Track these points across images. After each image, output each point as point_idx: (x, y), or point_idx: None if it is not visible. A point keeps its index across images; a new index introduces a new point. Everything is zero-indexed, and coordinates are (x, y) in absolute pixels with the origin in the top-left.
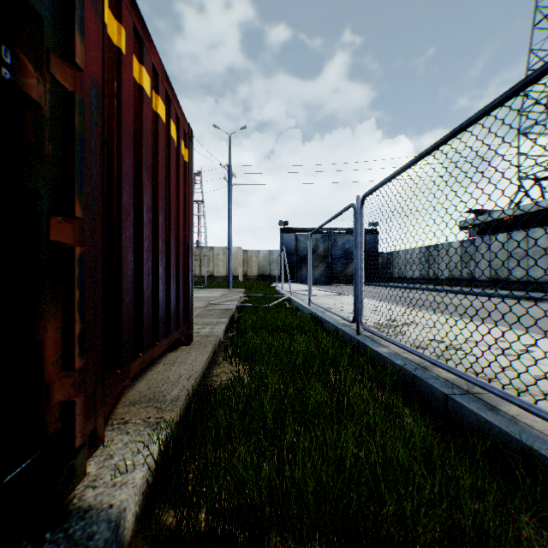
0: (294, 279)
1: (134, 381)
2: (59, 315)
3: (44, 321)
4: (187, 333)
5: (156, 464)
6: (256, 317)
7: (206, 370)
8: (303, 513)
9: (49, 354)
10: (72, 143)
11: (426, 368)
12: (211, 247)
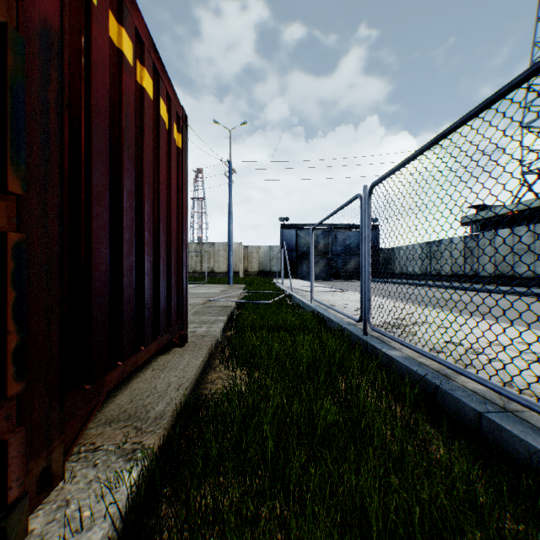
0: (294, 275)
1: (115, 391)
2: None
3: None
4: (181, 334)
5: (122, 517)
6: (256, 314)
7: (200, 375)
8: None
9: None
10: (4, 92)
11: (448, 377)
12: (211, 243)
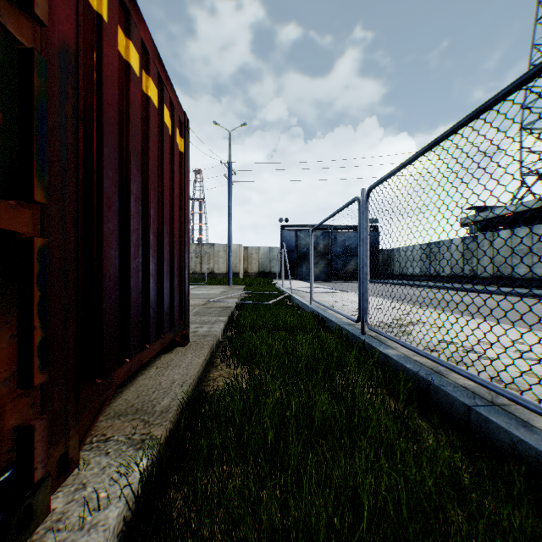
0: (294, 276)
1: (122, 387)
2: (14, 321)
3: None
4: (183, 333)
5: (135, 497)
6: (256, 315)
7: (203, 373)
8: None
9: None
10: (30, 111)
11: (441, 374)
12: (211, 244)
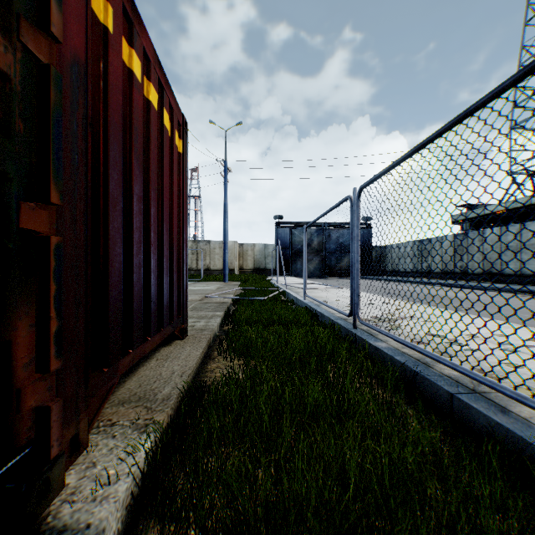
0: (288, 272)
1: (124, 378)
2: (33, 312)
3: (13, 319)
4: (182, 327)
5: (142, 474)
6: (251, 310)
7: (200, 365)
8: (304, 534)
9: (20, 356)
10: (47, 121)
11: (428, 364)
12: (207, 241)
